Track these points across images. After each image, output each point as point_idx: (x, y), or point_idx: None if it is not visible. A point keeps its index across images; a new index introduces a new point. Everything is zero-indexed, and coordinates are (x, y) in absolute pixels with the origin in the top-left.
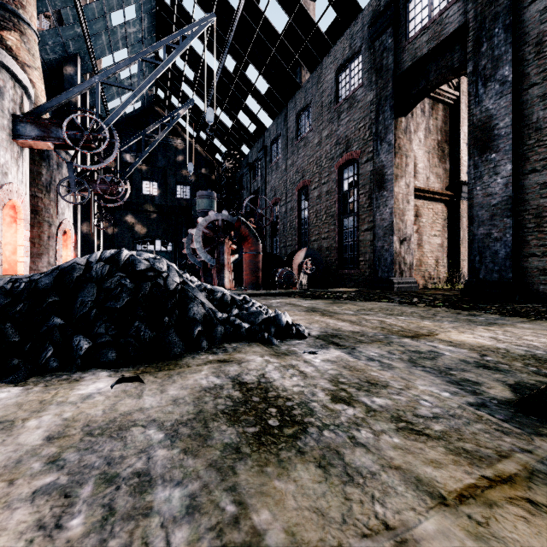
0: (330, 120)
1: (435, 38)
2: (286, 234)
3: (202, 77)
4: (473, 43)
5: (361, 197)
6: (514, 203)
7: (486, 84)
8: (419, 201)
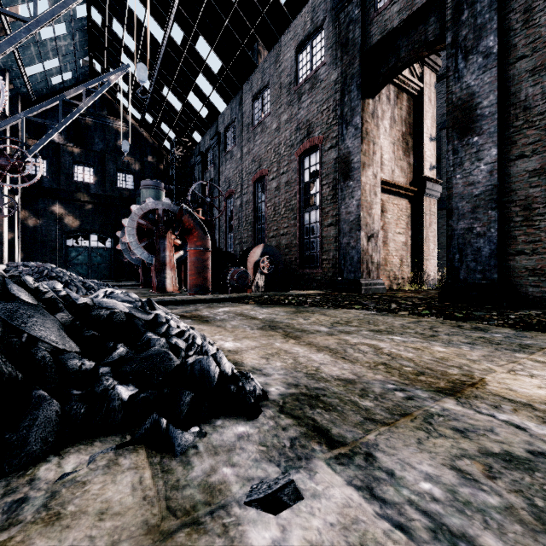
0: (289, 103)
1: (407, 8)
2: (242, 230)
3: (144, 48)
4: (452, 10)
5: (325, 188)
6: (499, 194)
7: (467, 57)
8: (384, 195)
